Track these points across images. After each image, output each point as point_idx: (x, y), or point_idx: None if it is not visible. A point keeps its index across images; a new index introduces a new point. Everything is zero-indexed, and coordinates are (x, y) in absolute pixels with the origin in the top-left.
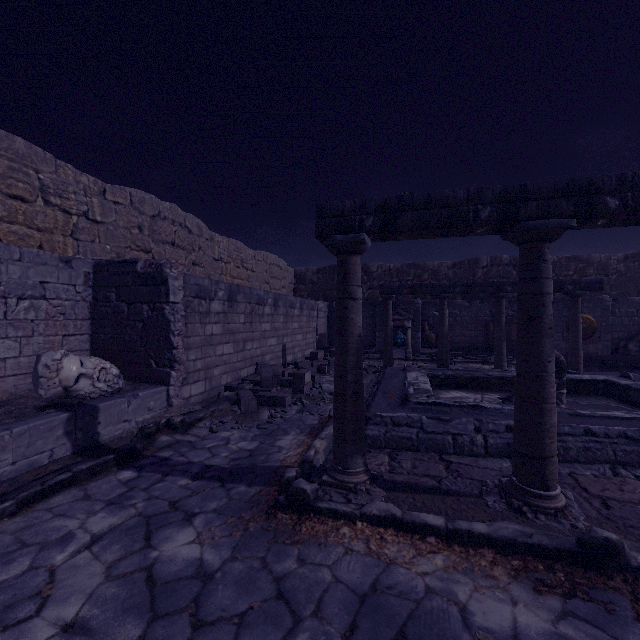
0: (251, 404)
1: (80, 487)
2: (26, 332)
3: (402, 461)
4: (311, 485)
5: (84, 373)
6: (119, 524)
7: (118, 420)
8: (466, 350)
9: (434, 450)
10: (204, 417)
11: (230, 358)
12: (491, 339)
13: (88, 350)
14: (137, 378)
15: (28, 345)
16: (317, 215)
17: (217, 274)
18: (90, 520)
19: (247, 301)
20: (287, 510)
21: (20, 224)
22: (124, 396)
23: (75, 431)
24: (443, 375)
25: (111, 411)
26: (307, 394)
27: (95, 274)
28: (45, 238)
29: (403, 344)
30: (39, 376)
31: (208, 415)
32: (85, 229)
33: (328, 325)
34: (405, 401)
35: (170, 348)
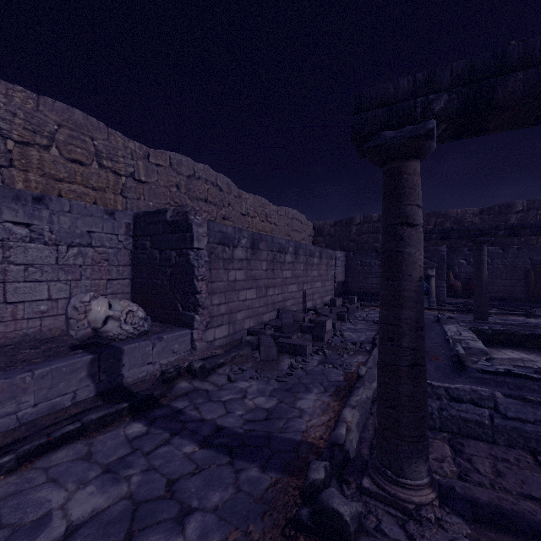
0: (271, 351)
1: (87, 440)
2: (75, 276)
3: (474, 459)
4: (350, 505)
5: (111, 315)
6: (104, 508)
7: (142, 362)
8: (500, 300)
9: (521, 445)
10: (224, 362)
11: (253, 303)
12: (532, 289)
13: (129, 293)
14: (167, 320)
15: (77, 287)
16: (354, 109)
17: (244, 227)
18: (76, 495)
19: (269, 249)
20: (313, 536)
21: (78, 184)
22: (150, 338)
23: (99, 373)
24: (490, 330)
25: (135, 353)
26: (328, 343)
27: (134, 225)
28: (99, 196)
29: (425, 293)
30: (69, 317)
31: (229, 360)
32: (132, 188)
33: (345, 273)
34: (461, 366)
35: (194, 292)
